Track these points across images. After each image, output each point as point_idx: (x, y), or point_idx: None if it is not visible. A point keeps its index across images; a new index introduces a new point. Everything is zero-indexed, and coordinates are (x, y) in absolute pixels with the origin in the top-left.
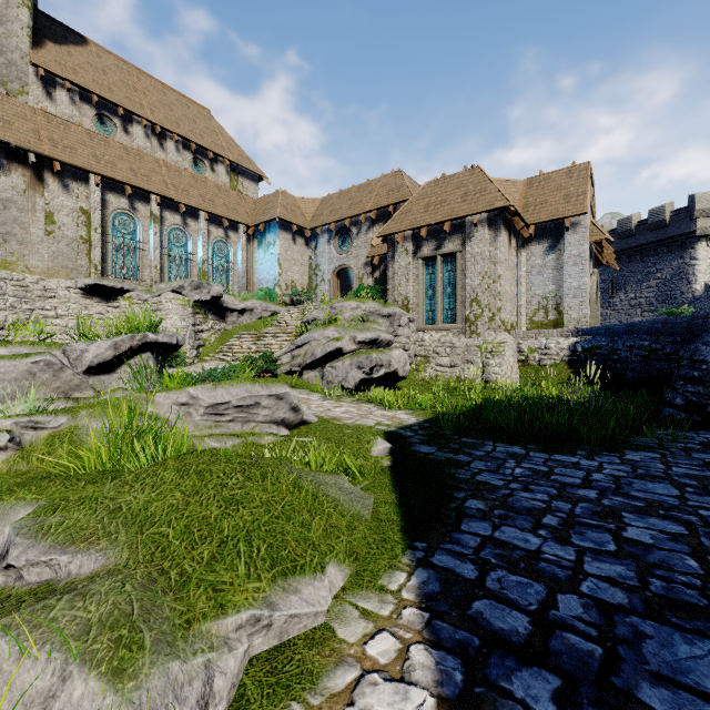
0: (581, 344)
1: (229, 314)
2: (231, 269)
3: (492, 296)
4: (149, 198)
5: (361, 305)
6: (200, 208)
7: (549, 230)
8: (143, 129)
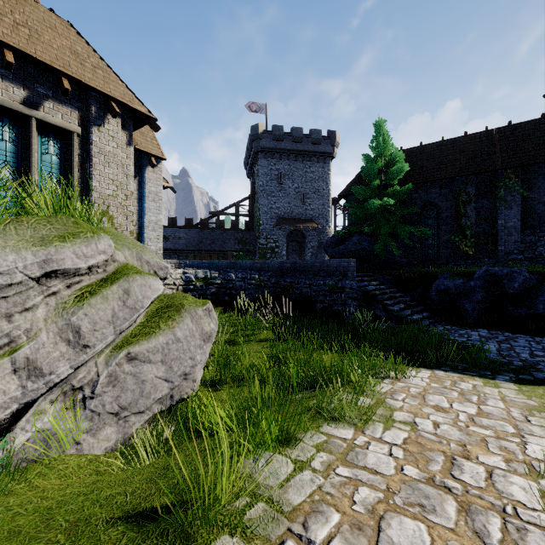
0: (194, 275)
1: None
2: None
3: (124, 214)
4: None
5: None
6: None
7: None
8: None
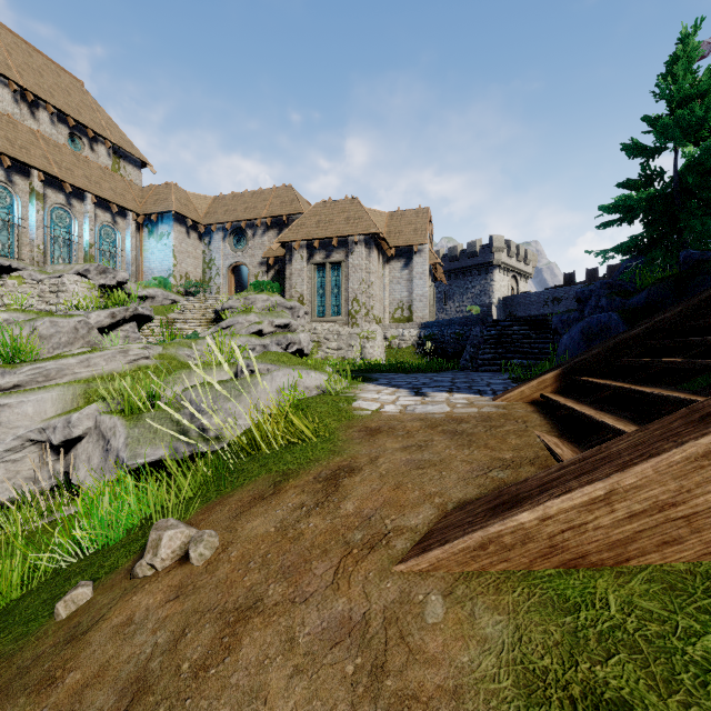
0: (424, 333)
1: (130, 300)
2: (119, 255)
3: (367, 297)
4: (28, 172)
5: (270, 298)
6: (87, 189)
7: (404, 252)
8: (11, 92)
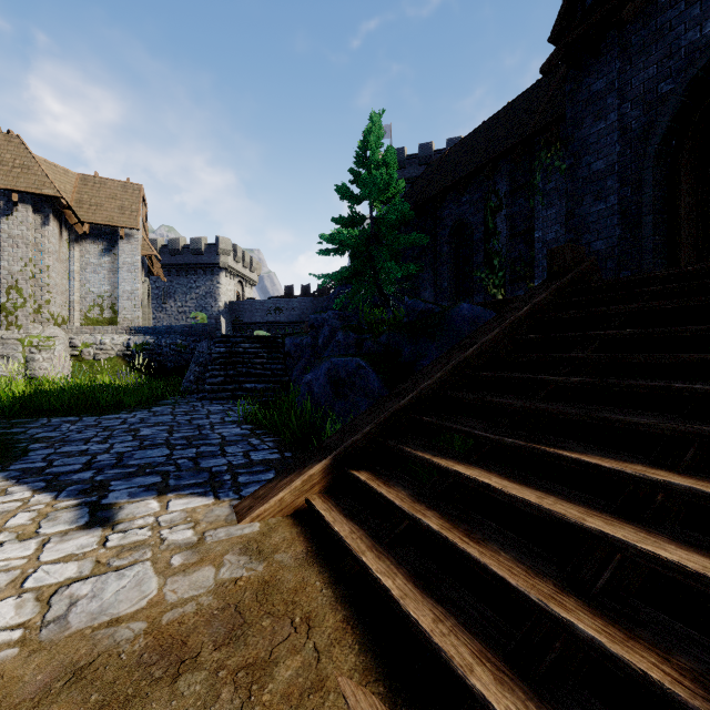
0: (134, 341)
1: None
2: None
3: (38, 286)
4: None
5: None
6: None
7: (105, 233)
8: None
